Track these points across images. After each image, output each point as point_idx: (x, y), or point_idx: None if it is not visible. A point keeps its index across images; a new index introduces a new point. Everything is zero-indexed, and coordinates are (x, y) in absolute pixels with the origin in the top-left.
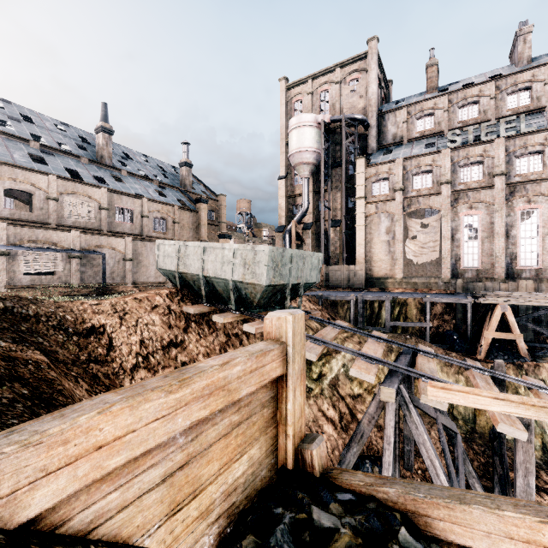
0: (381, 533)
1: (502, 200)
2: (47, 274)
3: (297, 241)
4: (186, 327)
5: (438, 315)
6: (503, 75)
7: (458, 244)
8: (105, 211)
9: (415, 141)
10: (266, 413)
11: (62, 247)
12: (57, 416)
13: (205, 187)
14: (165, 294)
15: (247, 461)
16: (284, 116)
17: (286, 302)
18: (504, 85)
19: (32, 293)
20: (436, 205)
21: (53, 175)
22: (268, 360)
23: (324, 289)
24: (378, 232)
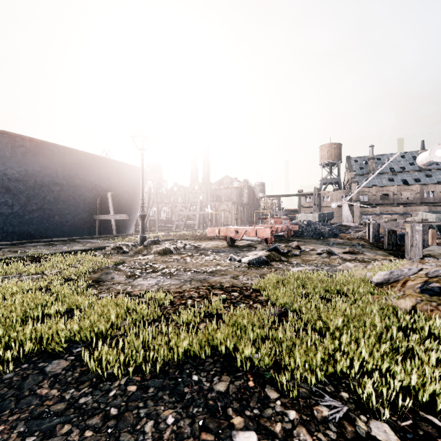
0: None
1: None
2: None
3: None
4: None
5: None
6: None
7: None
8: (418, 194)
9: None
10: None
11: (396, 212)
12: None
13: None
14: None
15: None
16: None
17: None
18: None
19: None
20: None
21: (395, 186)
22: None
23: None
24: None
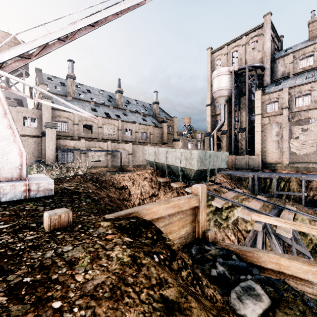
0: (226, 254)
1: None
2: (98, 161)
3: (217, 141)
4: (159, 188)
5: (314, 188)
6: None
7: None
8: (120, 131)
9: (299, 74)
10: (192, 218)
11: (104, 149)
12: (145, 205)
13: (165, 113)
14: (149, 172)
15: (185, 231)
16: (210, 70)
17: (207, 178)
18: None
19: (96, 170)
20: (313, 116)
21: (100, 117)
22: (192, 200)
23: (233, 170)
24: (270, 135)
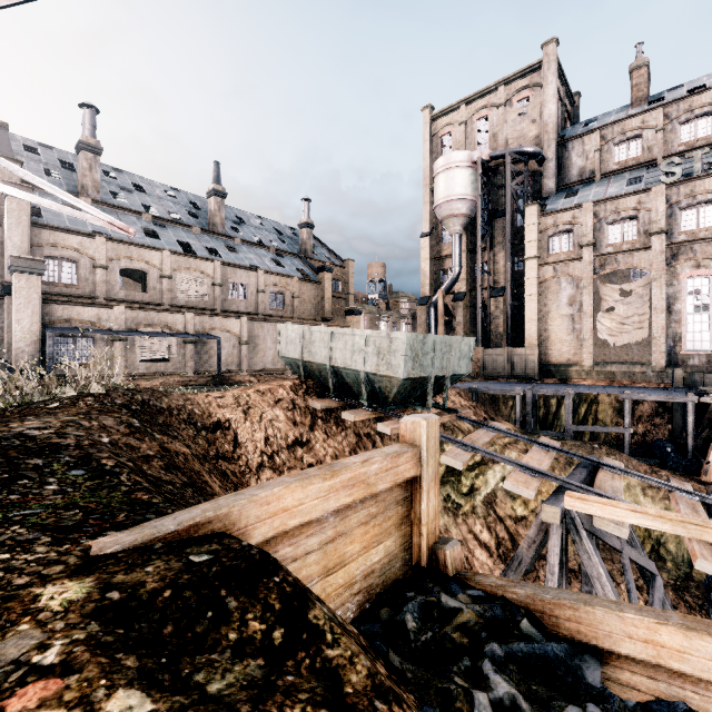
0: (503, 619)
1: None
2: (160, 360)
3: (445, 317)
4: (312, 424)
5: (646, 418)
6: None
7: (678, 318)
8: (219, 287)
9: (613, 176)
10: (401, 511)
11: (177, 331)
12: (259, 488)
13: (329, 250)
14: (289, 387)
15: (383, 551)
16: (428, 156)
17: (428, 398)
18: None
19: (151, 382)
20: (643, 264)
21: (166, 251)
22: (402, 462)
23: (480, 380)
24: (556, 303)
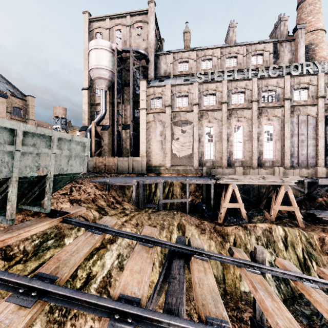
0: None
1: (225, 118)
2: None
3: (96, 138)
4: None
5: (192, 191)
6: (224, 46)
7: (202, 144)
8: None
9: (178, 77)
10: None
11: None
12: None
13: (13, 87)
14: None
15: None
16: (87, 42)
17: (7, 207)
18: (225, 52)
19: None
20: (190, 118)
21: None
22: None
23: (115, 175)
24: (154, 134)
